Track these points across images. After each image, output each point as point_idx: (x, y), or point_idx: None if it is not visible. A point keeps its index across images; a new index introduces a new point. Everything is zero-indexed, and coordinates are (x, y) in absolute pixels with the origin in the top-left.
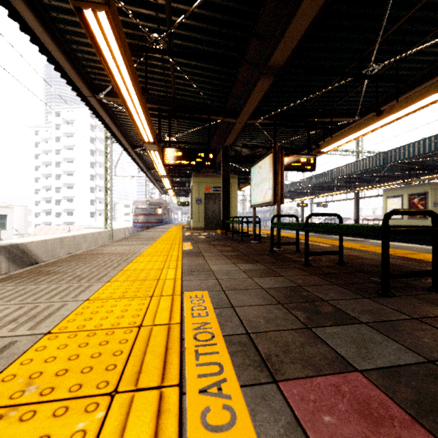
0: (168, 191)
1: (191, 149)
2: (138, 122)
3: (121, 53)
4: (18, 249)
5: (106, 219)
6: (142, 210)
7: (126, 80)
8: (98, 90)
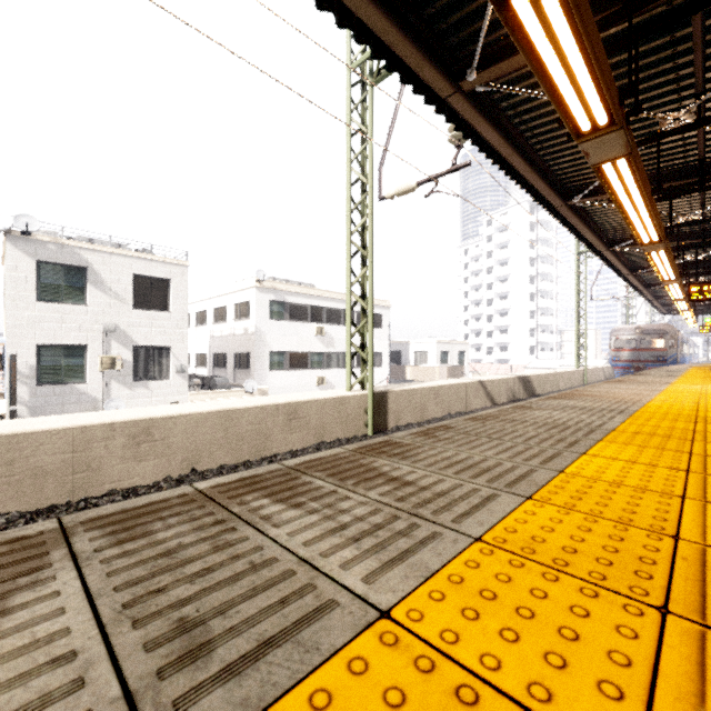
0: (674, 309)
1: None
2: (662, 273)
3: (664, 253)
4: (526, 380)
5: (577, 356)
6: (624, 342)
7: (664, 261)
8: (611, 243)
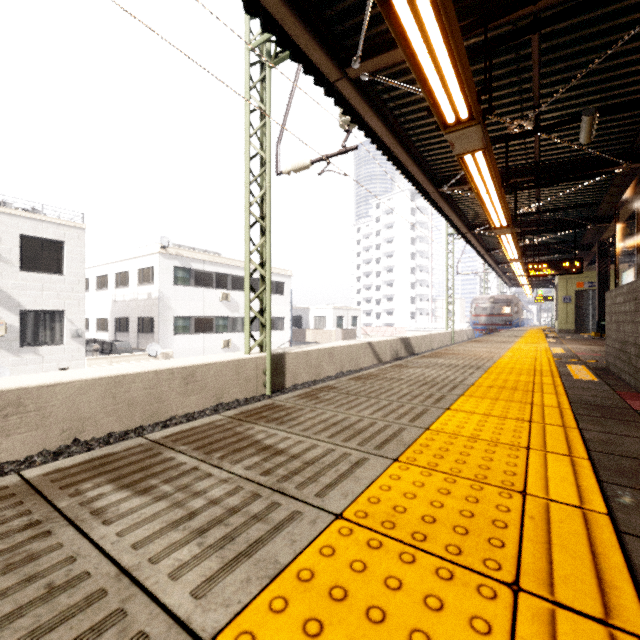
0: (517, 283)
1: (555, 261)
2: (509, 253)
3: (510, 236)
4: (407, 341)
5: (447, 320)
6: (481, 309)
7: (510, 243)
8: (472, 227)
